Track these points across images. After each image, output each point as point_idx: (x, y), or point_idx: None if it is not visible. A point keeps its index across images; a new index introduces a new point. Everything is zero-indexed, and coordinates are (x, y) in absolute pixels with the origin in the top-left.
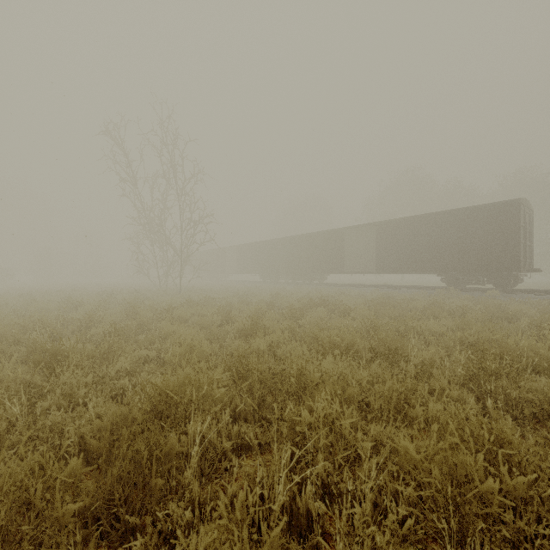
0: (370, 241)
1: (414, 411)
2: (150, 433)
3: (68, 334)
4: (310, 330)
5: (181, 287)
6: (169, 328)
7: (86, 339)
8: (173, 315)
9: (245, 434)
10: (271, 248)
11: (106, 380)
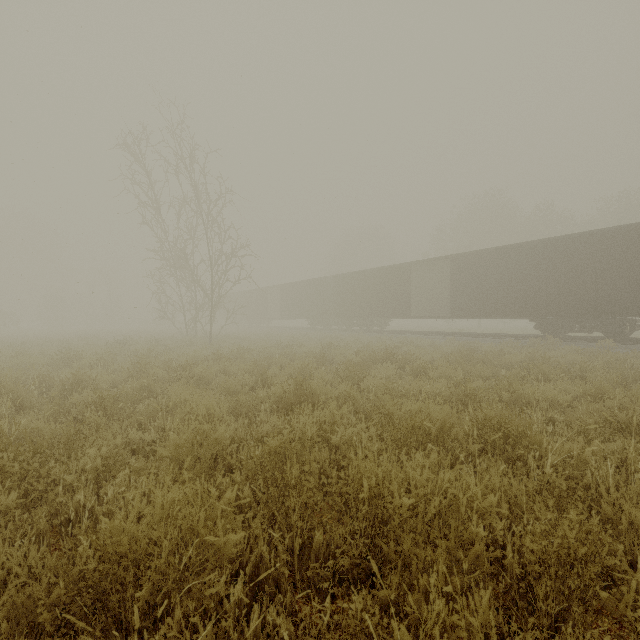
0: (443, 279)
1: (621, 605)
2: (87, 633)
3: (43, 402)
4: (378, 400)
5: (213, 335)
6: (179, 396)
7: (59, 413)
8: (191, 374)
9: (274, 623)
10: (321, 288)
11: (50, 496)
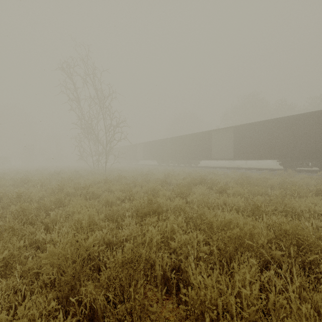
0: (228, 139)
1: None
2: None
3: None
4: (200, 211)
5: (107, 168)
6: (74, 207)
7: None
8: (88, 192)
9: None
10: (164, 144)
11: None
